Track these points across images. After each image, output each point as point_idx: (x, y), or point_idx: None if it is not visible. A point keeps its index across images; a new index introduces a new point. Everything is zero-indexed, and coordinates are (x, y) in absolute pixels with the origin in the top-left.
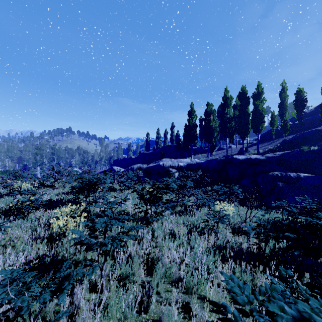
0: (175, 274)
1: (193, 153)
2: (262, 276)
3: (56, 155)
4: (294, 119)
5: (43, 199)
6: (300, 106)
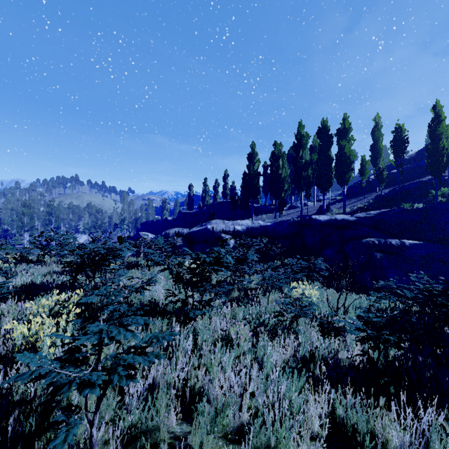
0: (233, 417)
1: (255, 213)
2: (384, 416)
3: (54, 216)
4: (390, 168)
5: (20, 283)
6: (400, 149)
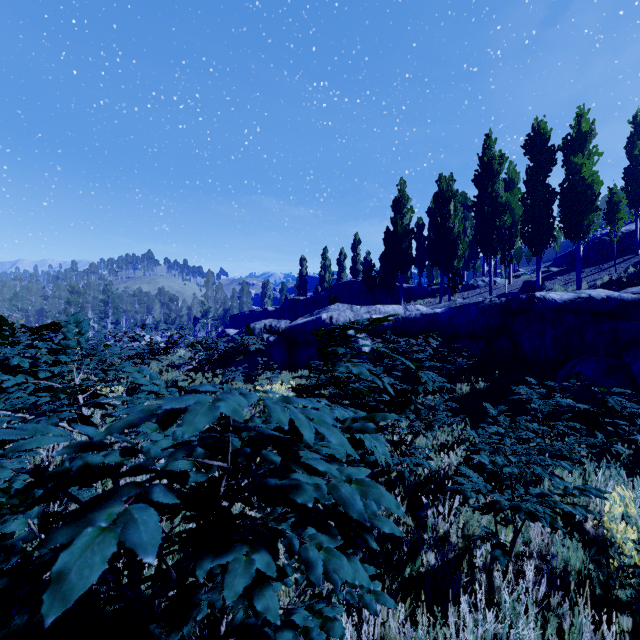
0: None
1: (404, 298)
2: None
3: (112, 306)
4: None
5: None
6: None
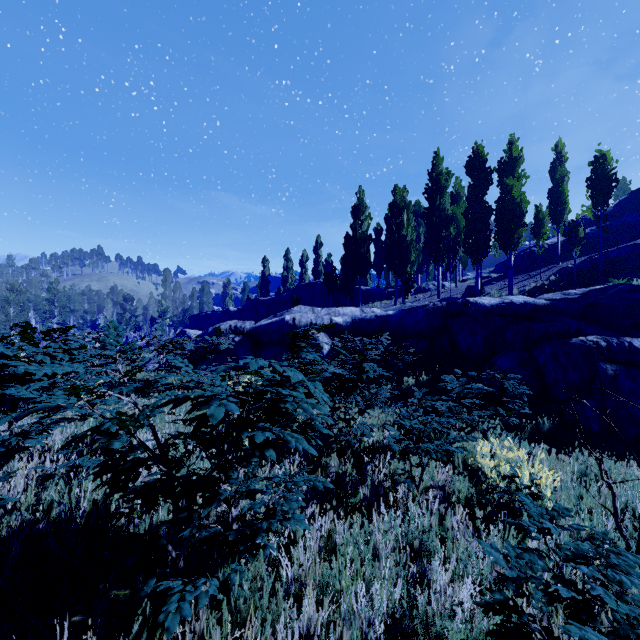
0: None
1: (362, 300)
2: None
3: (58, 305)
4: None
5: None
6: (603, 192)
